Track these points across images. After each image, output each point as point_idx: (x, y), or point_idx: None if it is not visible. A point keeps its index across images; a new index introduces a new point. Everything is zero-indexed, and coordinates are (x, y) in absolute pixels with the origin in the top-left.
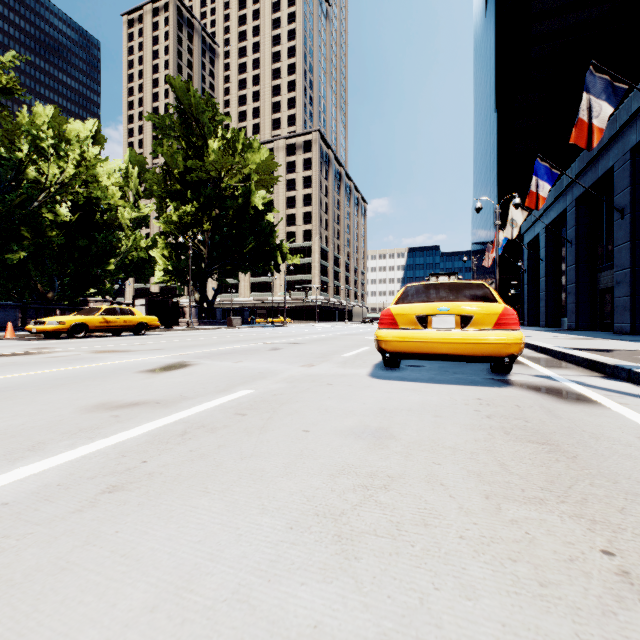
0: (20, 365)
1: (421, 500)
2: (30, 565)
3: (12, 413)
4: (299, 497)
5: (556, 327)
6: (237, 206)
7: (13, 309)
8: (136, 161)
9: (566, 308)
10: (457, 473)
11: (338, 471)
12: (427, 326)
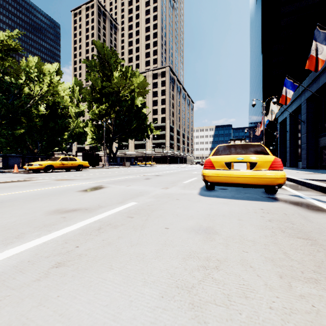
0: (18, 187)
1: (240, 278)
2: (4, 320)
3: (10, 215)
4: (166, 274)
5: (295, 167)
6: (128, 105)
7: (18, 158)
8: (78, 83)
9: (301, 157)
10: (259, 259)
11: (187, 255)
12: (231, 168)
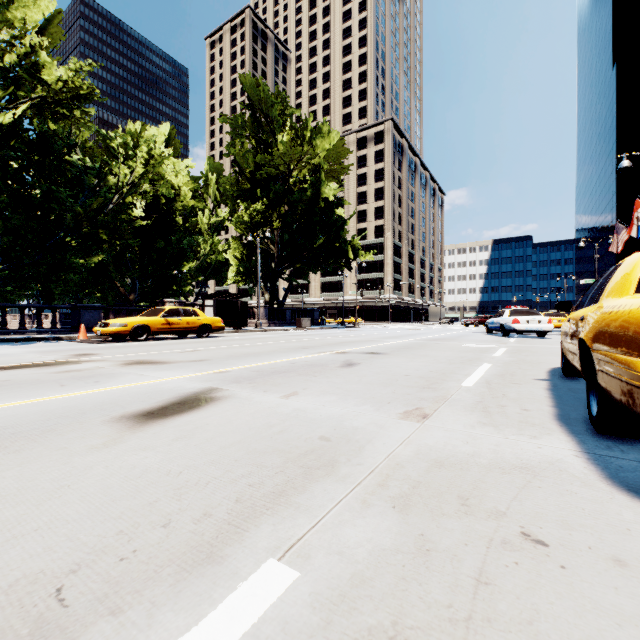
0: None
1: None
2: None
3: None
4: None
5: None
6: (306, 200)
7: (97, 311)
8: (214, 169)
9: None
10: None
11: None
12: None
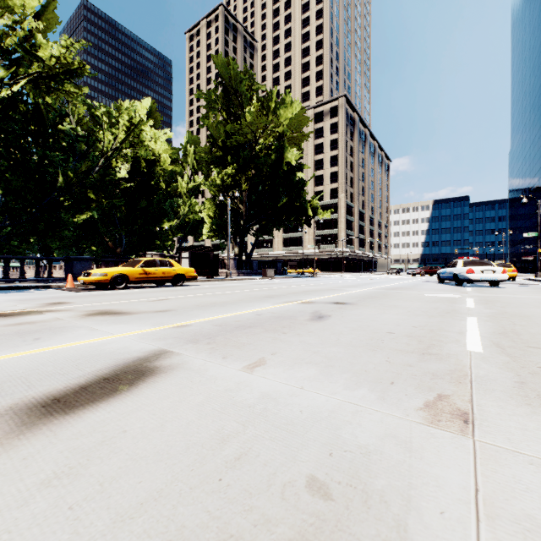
0: None
1: None
2: None
3: None
4: None
5: None
6: (270, 164)
7: (88, 262)
8: (192, 141)
9: None
10: None
11: None
12: None
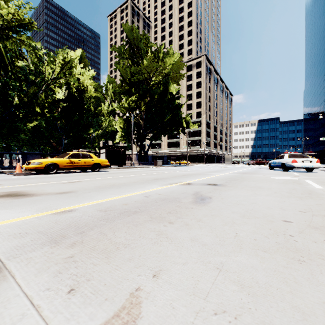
0: None
1: None
2: None
3: None
4: None
5: None
6: (159, 93)
7: (37, 155)
8: (110, 81)
9: None
10: None
11: None
12: None
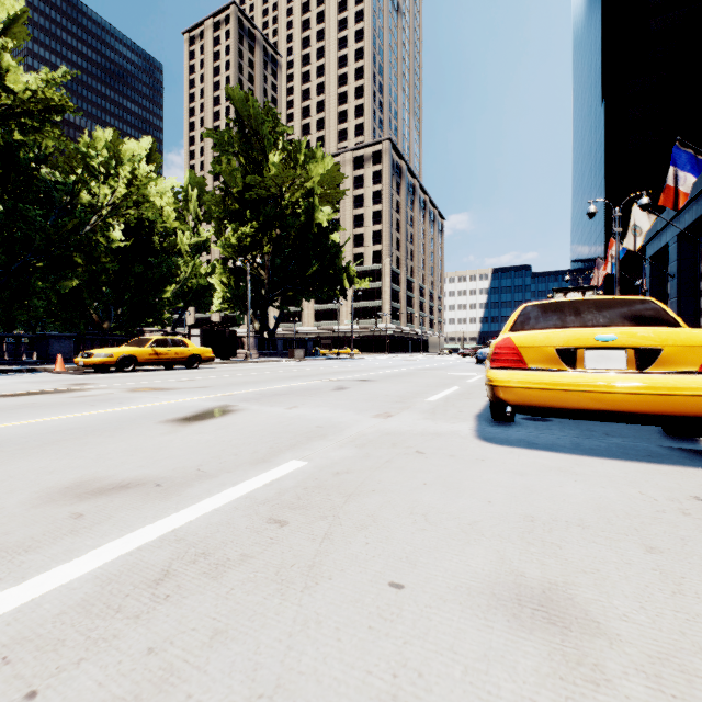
0: (36, 408)
1: None
2: None
3: None
4: None
5: None
6: (299, 225)
7: (68, 340)
8: (195, 183)
9: None
10: None
11: None
12: (576, 365)
